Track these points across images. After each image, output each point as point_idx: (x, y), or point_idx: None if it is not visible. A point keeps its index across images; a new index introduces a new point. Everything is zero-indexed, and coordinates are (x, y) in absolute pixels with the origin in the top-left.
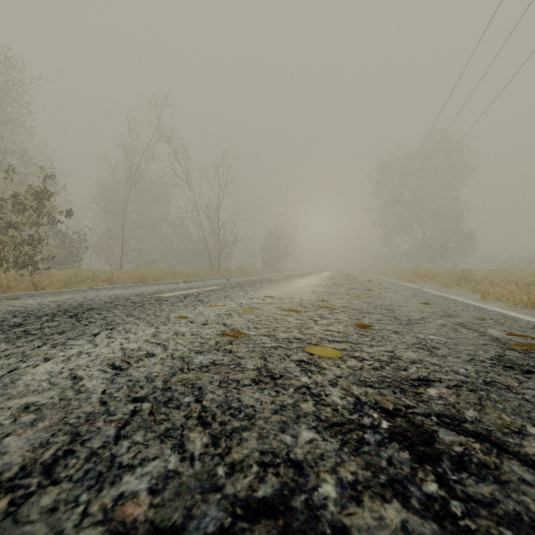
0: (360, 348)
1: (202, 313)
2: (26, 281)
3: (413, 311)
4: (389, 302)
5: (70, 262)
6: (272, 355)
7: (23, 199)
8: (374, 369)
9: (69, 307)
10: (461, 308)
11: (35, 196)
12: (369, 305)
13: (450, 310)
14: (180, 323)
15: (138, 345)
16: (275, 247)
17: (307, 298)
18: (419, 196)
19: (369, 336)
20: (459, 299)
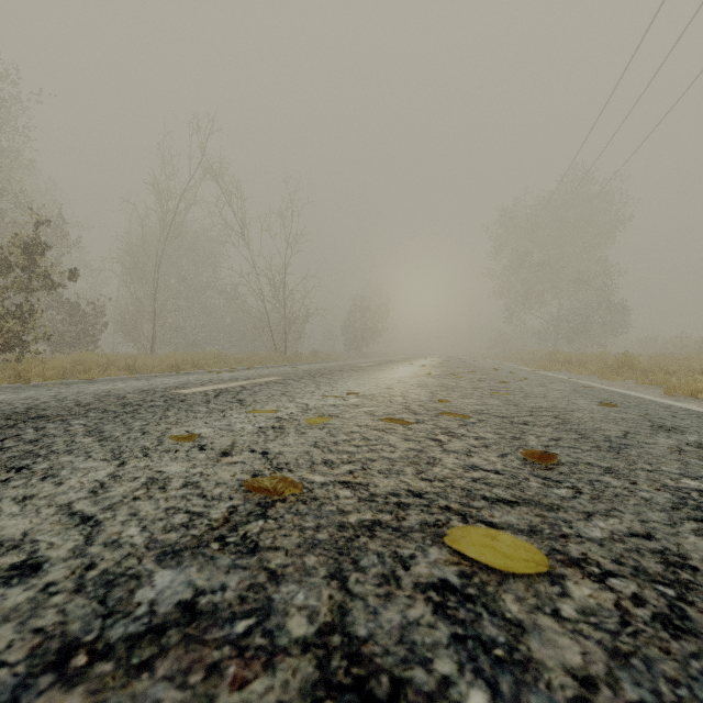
0: (568, 523)
1: (232, 427)
2: (10, 369)
3: (597, 419)
4: (545, 402)
5: (82, 343)
6: (361, 562)
7: (7, 253)
8: (664, 627)
9: (3, 413)
10: (664, 412)
11: (24, 249)
12: (518, 408)
13: (655, 417)
14: (179, 450)
15: (29, 525)
16: (361, 324)
17: (414, 396)
18: (553, 256)
19: (563, 482)
20: (644, 397)
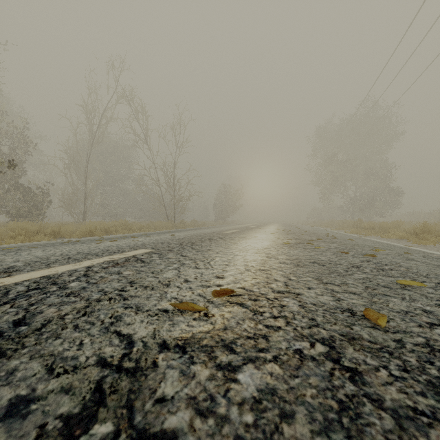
0: None
1: None
2: None
3: None
4: None
5: (33, 215)
6: None
7: None
8: None
9: None
10: None
11: None
12: None
13: None
14: None
15: None
16: (225, 202)
17: (309, 295)
18: (351, 158)
19: None
20: None
